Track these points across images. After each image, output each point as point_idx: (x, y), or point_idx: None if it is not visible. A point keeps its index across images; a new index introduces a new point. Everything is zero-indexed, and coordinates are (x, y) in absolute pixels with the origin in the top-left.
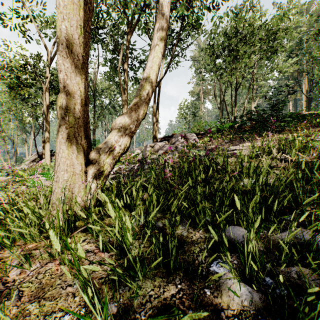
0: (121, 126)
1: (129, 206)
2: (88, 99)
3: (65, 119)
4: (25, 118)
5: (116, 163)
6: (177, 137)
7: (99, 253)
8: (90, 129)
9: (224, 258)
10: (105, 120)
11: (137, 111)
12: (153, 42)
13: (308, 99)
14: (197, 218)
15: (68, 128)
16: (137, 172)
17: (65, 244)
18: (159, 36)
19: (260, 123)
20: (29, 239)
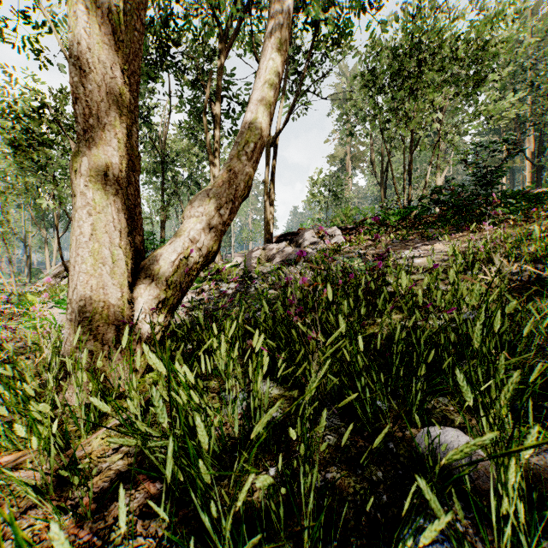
0: (203, 211)
1: (216, 370)
2: (139, 160)
3: (86, 196)
4: (41, 201)
5: (192, 284)
6: (307, 234)
7: (144, 483)
8: (142, 218)
9: (431, 515)
10: (182, 206)
11: (233, 183)
12: (264, 53)
13: (536, 168)
14: (358, 405)
15: (94, 213)
16: (235, 297)
17: (74, 461)
18: (275, 43)
19: (456, 210)
20: (7, 443)
